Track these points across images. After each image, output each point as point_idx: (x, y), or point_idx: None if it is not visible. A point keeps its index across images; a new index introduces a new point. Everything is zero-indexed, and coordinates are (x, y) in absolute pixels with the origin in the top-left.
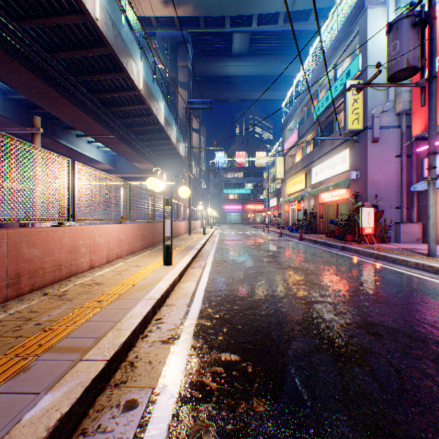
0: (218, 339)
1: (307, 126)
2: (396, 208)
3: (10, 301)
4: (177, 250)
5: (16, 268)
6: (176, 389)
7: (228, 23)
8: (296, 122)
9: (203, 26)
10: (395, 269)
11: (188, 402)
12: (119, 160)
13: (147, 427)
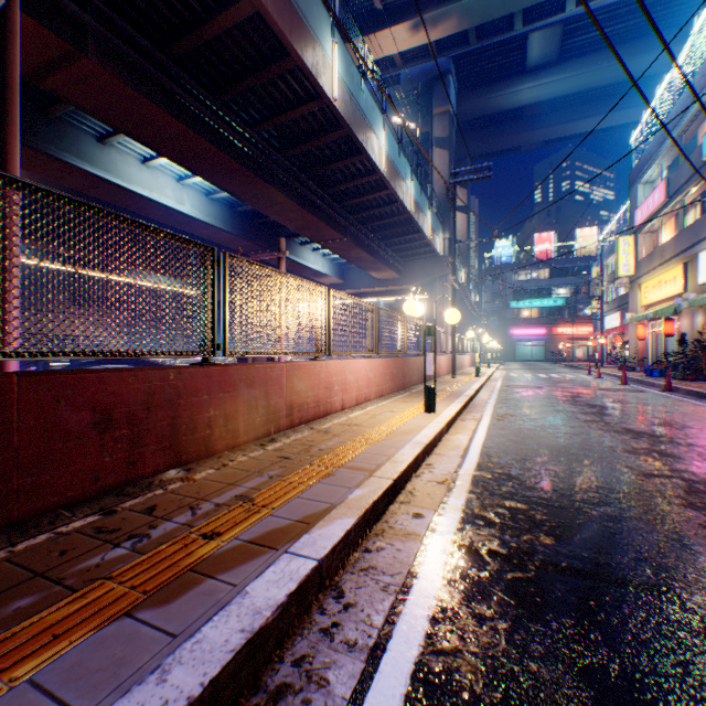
0: (500, 489)
1: (687, 172)
2: None
3: (287, 430)
4: (438, 396)
5: (290, 400)
6: (457, 515)
7: (519, 21)
8: (662, 166)
9: (473, 41)
10: None
11: (471, 524)
12: (349, 270)
13: (436, 530)
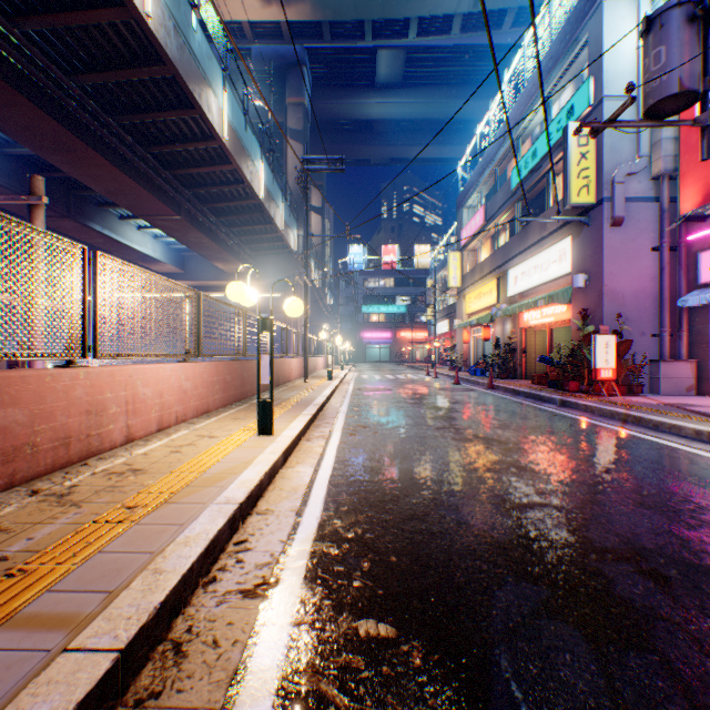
0: (353, 586)
1: (500, 201)
2: (653, 337)
3: None
4: (283, 408)
5: None
6: None
7: (370, 33)
8: (482, 195)
9: (328, 37)
10: (660, 441)
11: None
12: (191, 258)
13: None
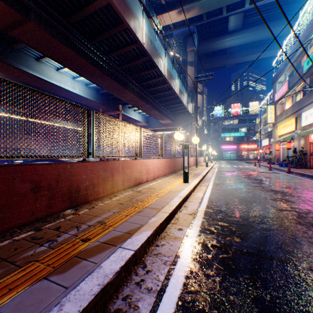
0: (217, 217)
1: (297, 78)
2: None
3: (122, 191)
4: (189, 175)
5: (123, 177)
6: (198, 228)
7: (225, 11)
8: (286, 75)
9: (205, 19)
10: None
11: (203, 233)
12: (150, 119)
13: (188, 235)
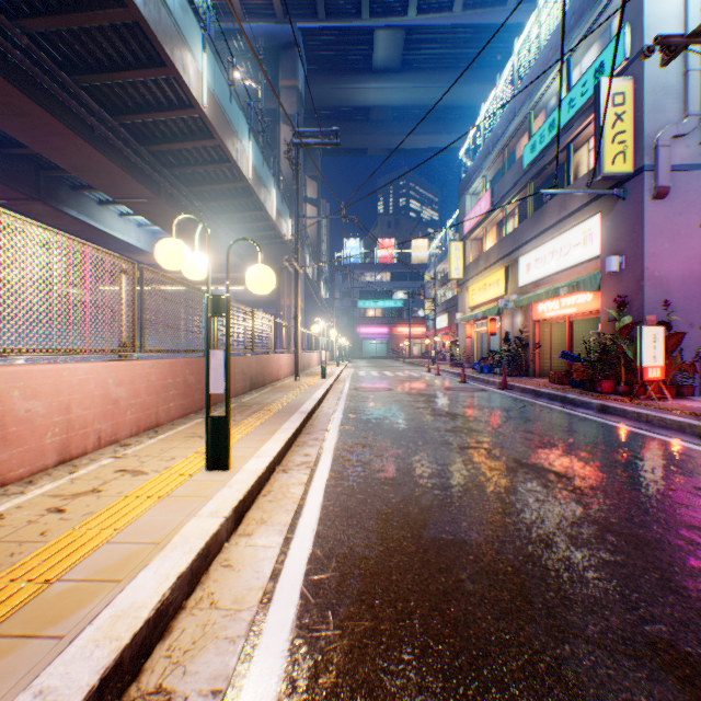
0: None
1: (510, 182)
2: None
3: None
4: (259, 417)
5: None
6: None
7: (367, 10)
8: (487, 179)
9: (323, 15)
10: None
11: None
12: None
13: None
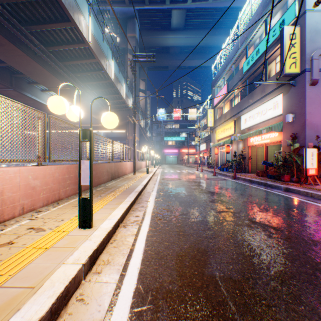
0: None
1: (236, 80)
2: None
3: None
4: (113, 195)
5: None
6: None
7: (168, 0)
8: (225, 79)
9: (147, 2)
10: None
11: None
12: None
13: None
